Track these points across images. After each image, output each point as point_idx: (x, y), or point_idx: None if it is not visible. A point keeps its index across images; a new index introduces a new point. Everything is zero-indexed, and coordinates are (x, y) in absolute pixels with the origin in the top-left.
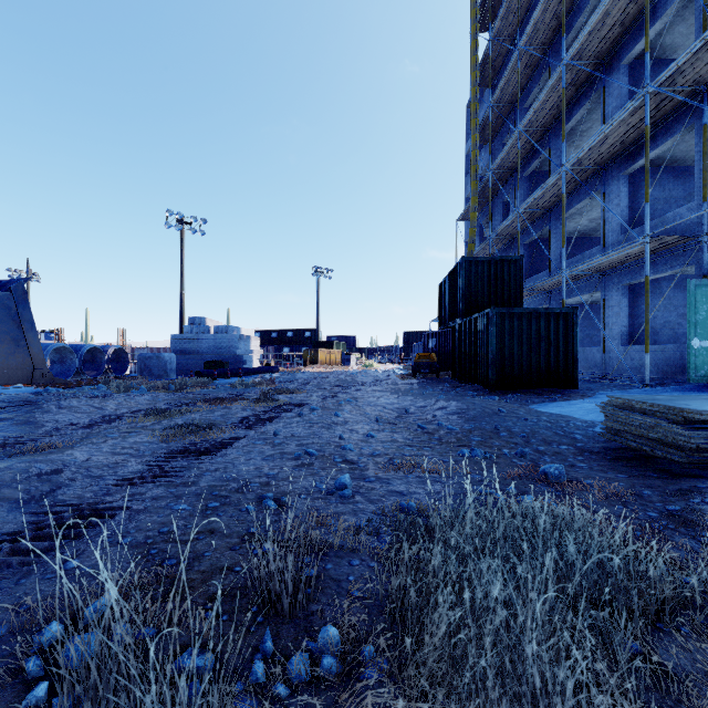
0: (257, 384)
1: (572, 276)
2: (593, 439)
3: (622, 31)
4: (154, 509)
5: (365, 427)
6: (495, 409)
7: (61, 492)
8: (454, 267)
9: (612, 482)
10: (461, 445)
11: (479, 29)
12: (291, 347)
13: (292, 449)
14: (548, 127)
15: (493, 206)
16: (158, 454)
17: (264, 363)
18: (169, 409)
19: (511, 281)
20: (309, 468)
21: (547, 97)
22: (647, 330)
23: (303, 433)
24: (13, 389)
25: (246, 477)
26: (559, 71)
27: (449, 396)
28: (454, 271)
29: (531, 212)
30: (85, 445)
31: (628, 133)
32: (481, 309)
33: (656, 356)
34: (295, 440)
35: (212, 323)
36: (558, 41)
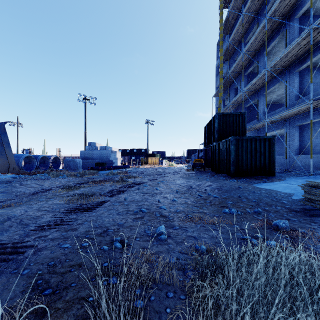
0: (118, 173)
1: (270, 121)
2: (294, 203)
3: (296, 1)
4: (50, 247)
5: (171, 195)
6: (236, 186)
7: (1, 235)
8: (212, 118)
9: (318, 231)
10: (223, 206)
11: (223, 7)
12: (135, 157)
13: (133, 208)
14: (257, 51)
15: (230, 90)
16: (62, 210)
17: (123, 163)
18: (74, 186)
19: (240, 124)
20: (141, 220)
21: (257, 36)
22: (311, 147)
23: (139, 198)
24: (5, 176)
25: (106, 225)
26: (264, 22)
27: (211, 179)
28: (212, 120)
29: (249, 92)
30: (25, 205)
31: (300, 50)
32: (226, 137)
33: (314, 160)
34: (135, 203)
35: (99, 145)
36: (262, 9)
